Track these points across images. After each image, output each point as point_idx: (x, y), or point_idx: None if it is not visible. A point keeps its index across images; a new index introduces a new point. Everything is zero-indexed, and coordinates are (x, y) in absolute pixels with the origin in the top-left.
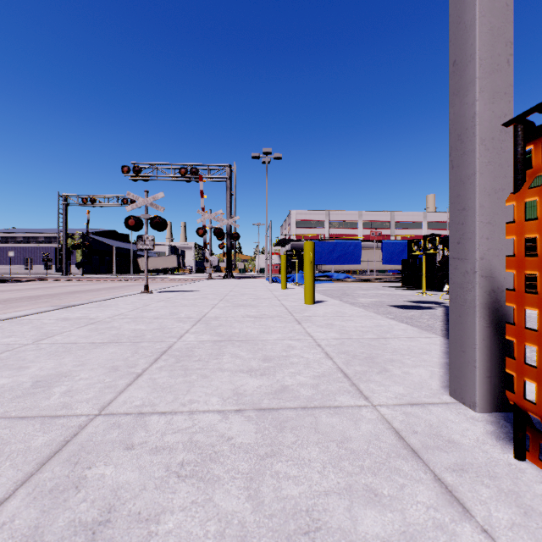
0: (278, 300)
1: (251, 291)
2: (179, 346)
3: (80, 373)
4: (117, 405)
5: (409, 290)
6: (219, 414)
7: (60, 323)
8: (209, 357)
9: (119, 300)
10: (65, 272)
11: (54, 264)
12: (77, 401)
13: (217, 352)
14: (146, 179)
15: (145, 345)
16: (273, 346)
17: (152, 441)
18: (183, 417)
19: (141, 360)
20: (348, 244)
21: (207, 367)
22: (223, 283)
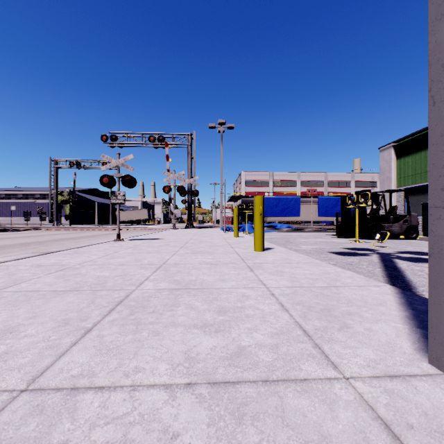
0: (231, 247)
1: (208, 239)
2: (137, 295)
3: (27, 327)
4: (51, 374)
5: (343, 238)
6: (166, 391)
7: (33, 270)
8: (164, 308)
9: (94, 247)
10: (56, 223)
11: (48, 216)
12: (8, 369)
13: (172, 302)
14: (121, 146)
15: (103, 294)
16: (228, 296)
17: (74, 440)
18: (122, 395)
19: (95, 311)
20: (289, 199)
21: (160, 321)
22: (185, 232)
